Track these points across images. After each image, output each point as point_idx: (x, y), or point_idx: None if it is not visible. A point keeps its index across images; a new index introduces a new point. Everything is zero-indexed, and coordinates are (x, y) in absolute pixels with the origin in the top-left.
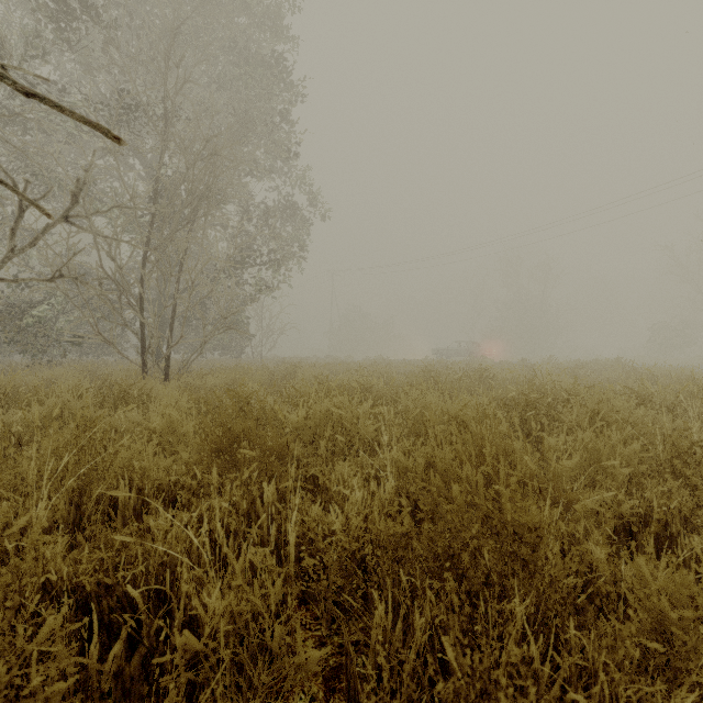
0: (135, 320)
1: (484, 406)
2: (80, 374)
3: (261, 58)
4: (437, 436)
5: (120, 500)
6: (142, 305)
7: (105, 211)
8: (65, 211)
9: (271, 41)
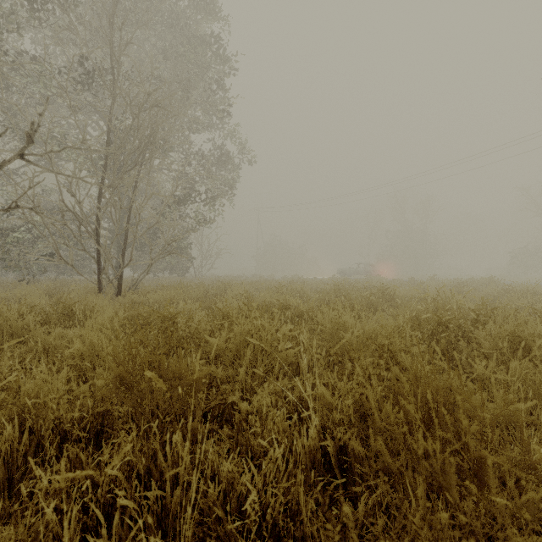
0: None
1: (401, 328)
2: (47, 290)
3: (200, 34)
4: (365, 371)
5: (3, 448)
6: (98, 234)
7: (59, 151)
8: (20, 149)
9: (208, 20)
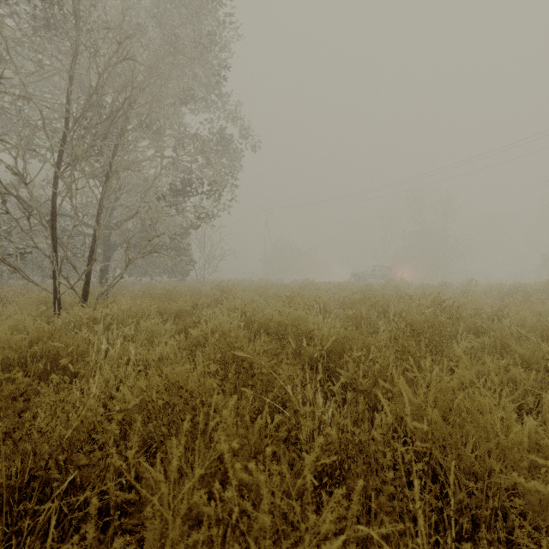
0: (85, 246)
1: None
2: None
3: None
4: None
5: None
6: (53, 226)
7: None
8: None
9: None
